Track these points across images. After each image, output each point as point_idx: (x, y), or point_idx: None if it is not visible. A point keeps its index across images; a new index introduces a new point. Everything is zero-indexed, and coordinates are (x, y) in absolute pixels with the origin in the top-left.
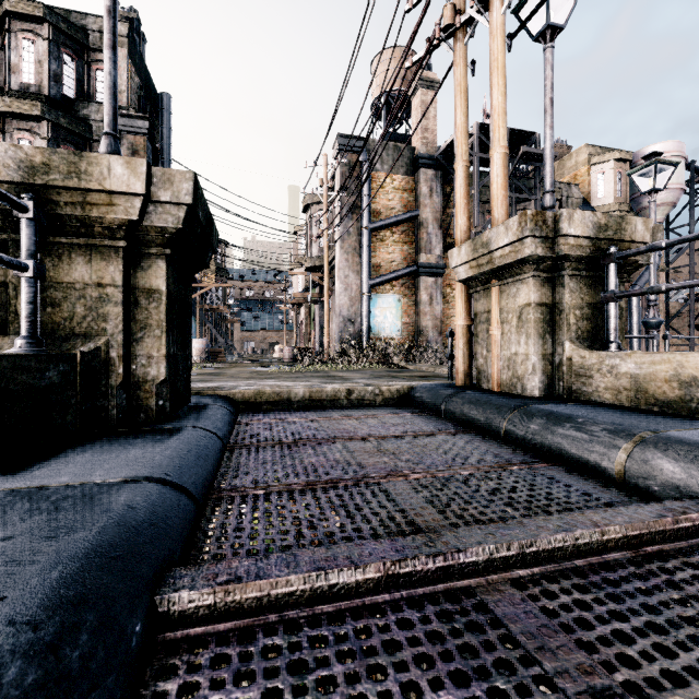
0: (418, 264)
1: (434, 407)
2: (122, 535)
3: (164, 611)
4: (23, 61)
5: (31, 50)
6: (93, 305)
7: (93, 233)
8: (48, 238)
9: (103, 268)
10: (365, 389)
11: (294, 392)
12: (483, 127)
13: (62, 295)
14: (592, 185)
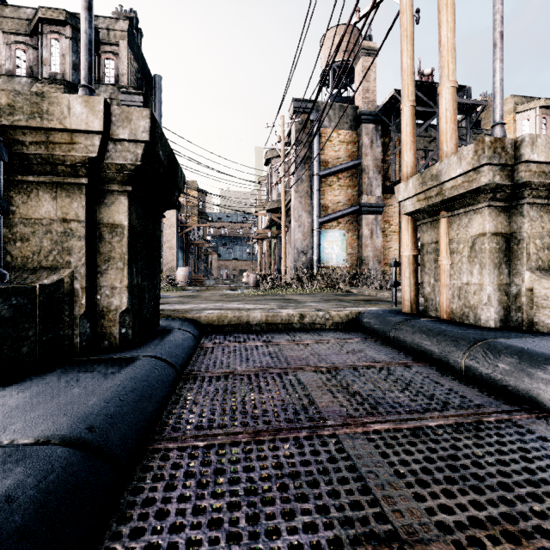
0: (361, 204)
1: (382, 334)
2: None
3: None
4: (51, 56)
5: (57, 47)
6: (58, 239)
7: (57, 171)
8: (17, 177)
9: (67, 204)
10: (316, 314)
11: (252, 316)
12: (418, 84)
13: (31, 230)
14: (517, 130)
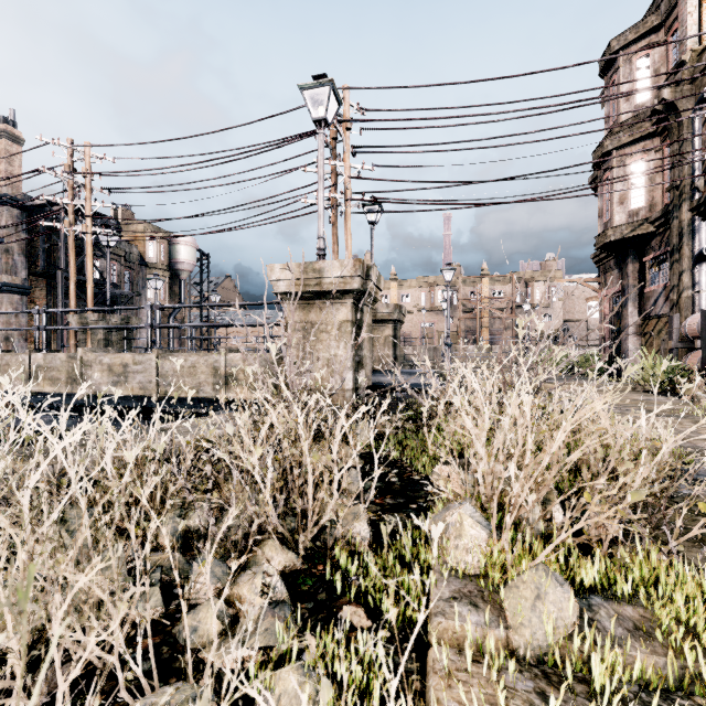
0: (5, 284)
1: None
2: None
3: None
4: None
5: None
6: None
7: None
8: None
9: None
10: None
11: None
12: None
13: None
14: (147, 248)
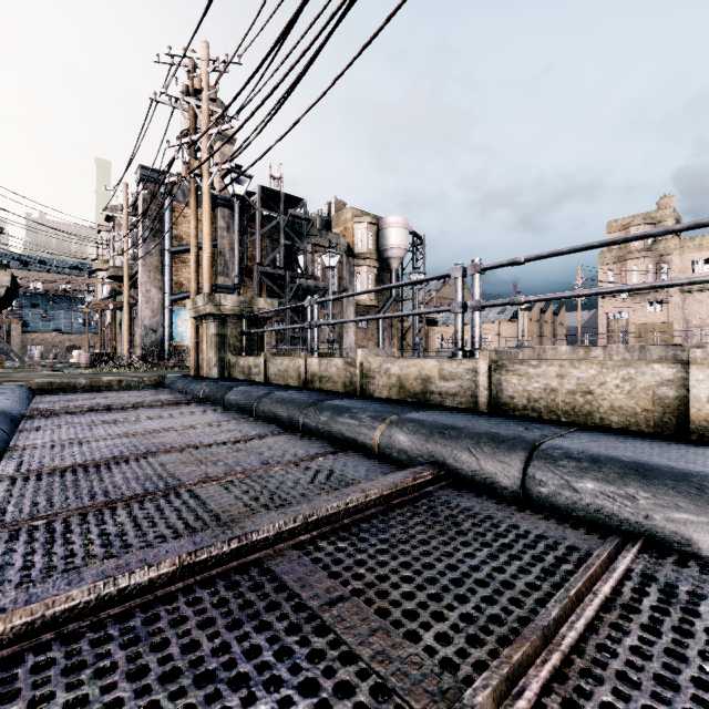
0: (217, 285)
1: (170, 386)
2: (7, 403)
3: (24, 415)
4: None
5: None
6: None
7: None
8: None
9: None
10: (132, 379)
11: (79, 382)
12: (265, 188)
13: None
14: (355, 237)
